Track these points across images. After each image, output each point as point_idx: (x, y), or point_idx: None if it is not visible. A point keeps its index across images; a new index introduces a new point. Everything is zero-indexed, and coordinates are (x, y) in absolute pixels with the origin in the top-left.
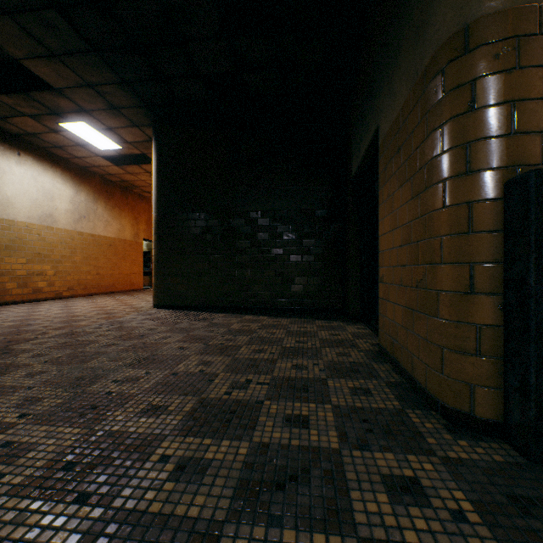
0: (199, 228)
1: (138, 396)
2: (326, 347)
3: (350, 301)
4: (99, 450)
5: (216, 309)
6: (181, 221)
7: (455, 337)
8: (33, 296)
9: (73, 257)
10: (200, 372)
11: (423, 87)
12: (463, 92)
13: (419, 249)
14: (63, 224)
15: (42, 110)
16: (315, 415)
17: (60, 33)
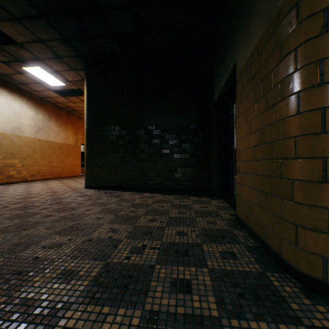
0: (115, 136)
1: (58, 261)
2: (199, 217)
3: (213, 184)
4: (8, 323)
5: (126, 189)
6: (103, 132)
7: (309, 217)
8: (7, 180)
9: (34, 155)
10: (109, 238)
11: (278, 23)
12: (317, 18)
13: (273, 148)
14: (27, 134)
15: (11, 58)
16: (195, 279)
17: (18, 2)
